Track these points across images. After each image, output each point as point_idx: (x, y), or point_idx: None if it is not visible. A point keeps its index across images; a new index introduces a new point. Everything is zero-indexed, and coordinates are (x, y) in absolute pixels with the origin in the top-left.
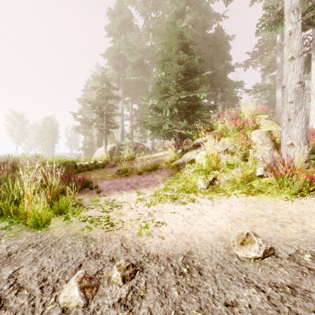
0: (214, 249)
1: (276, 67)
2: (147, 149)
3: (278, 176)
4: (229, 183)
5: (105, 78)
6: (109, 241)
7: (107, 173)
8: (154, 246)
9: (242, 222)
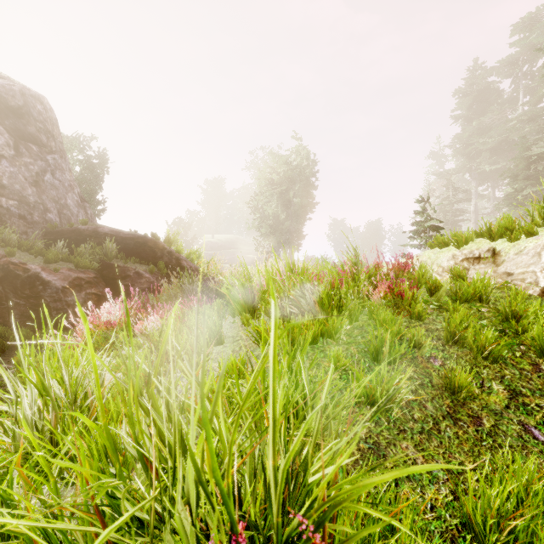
0: None
1: None
2: None
3: None
4: None
5: (450, 185)
6: None
7: None
8: None
9: None
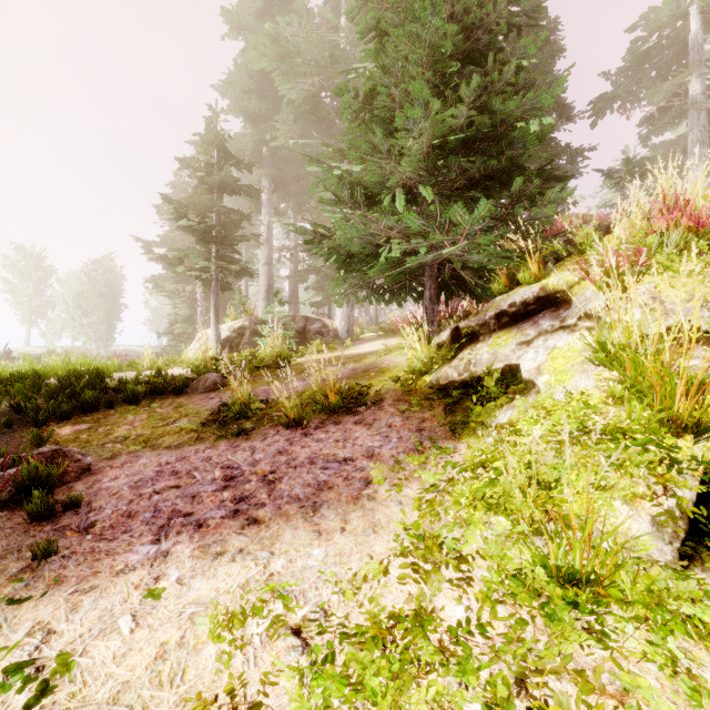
0: None
1: (691, 106)
2: (335, 335)
3: None
4: None
5: (213, 133)
6: None
7: (180, 416)
8: None
9: None
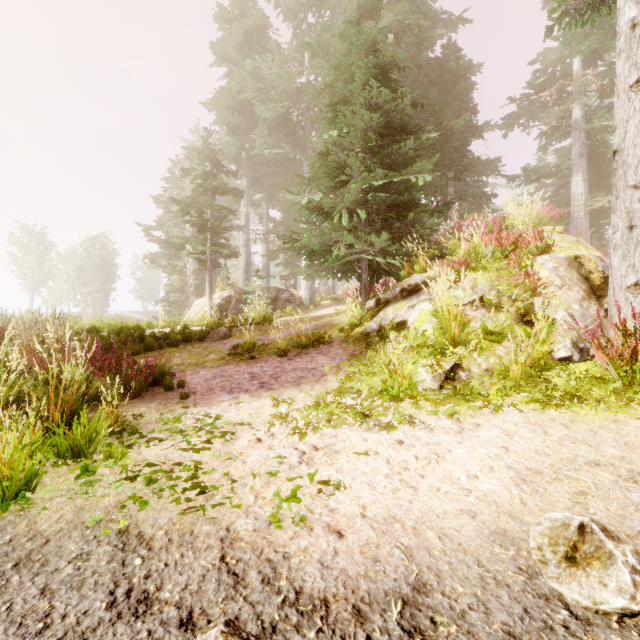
0: (490, 575)
1: (572, 128)
2: (300, 302)
3: (616, 361)
4: (493, 377)
5: (209, 150)
6: (187, 545)
7: (209, 352)
8: (316, 565)
9: (546, 482)
